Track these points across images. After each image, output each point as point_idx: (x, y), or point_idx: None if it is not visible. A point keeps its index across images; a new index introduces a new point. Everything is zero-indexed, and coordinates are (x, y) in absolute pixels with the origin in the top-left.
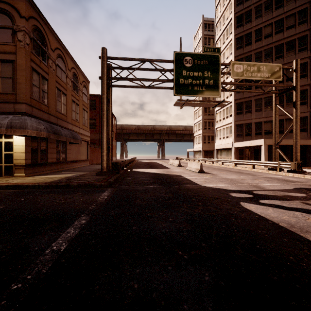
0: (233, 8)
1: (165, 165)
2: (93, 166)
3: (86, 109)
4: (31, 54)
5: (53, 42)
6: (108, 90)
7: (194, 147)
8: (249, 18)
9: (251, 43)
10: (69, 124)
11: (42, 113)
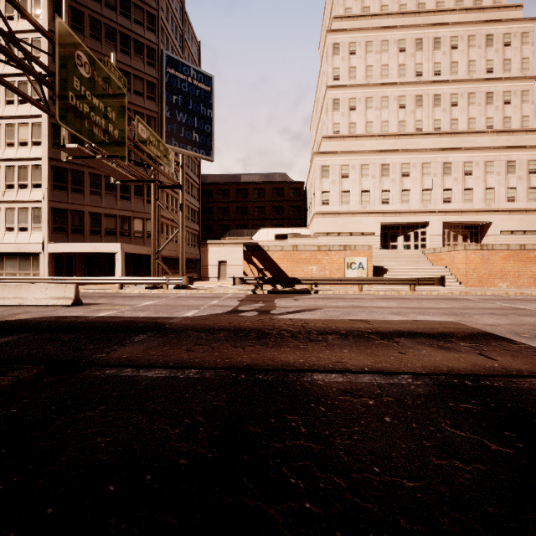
0: None
1: None
2: None
3: None
4: None
5: None
6: None
7: None
8: (80, 25)
9: None
10: None
11: None
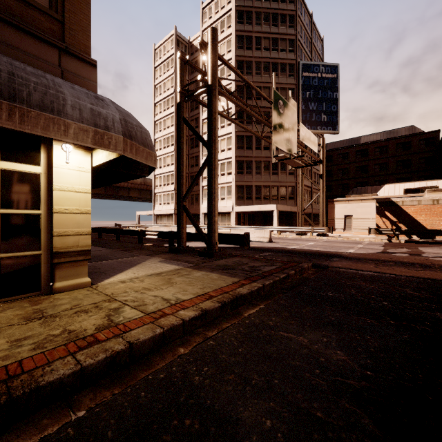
0: (234, 47)
1: None
2: None
3: None
4: None
5: None
6: (184, 101)
7: (156, 209)
8: (250, 70)
9: (252, 99)
10: None
11: None
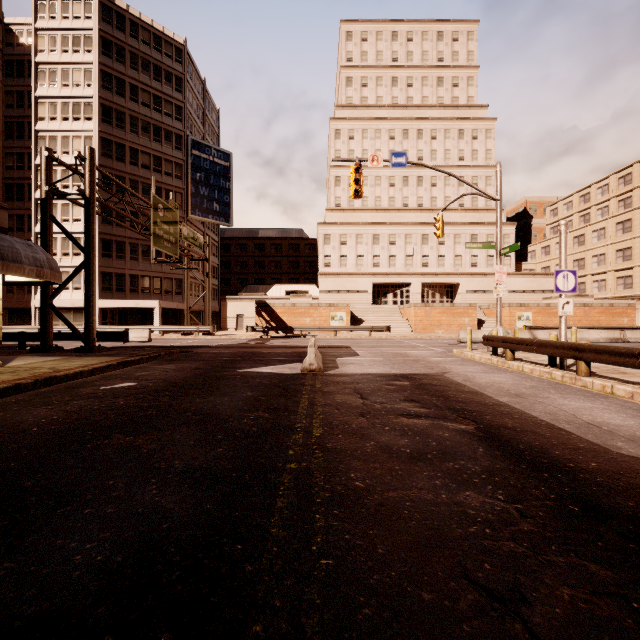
0: (97, 85)
1: None
2: None
3: None
4: None
5: None
6: (52, 198)
7: None
8: (122, 124)
9: (126, 162)
10: None
11: None
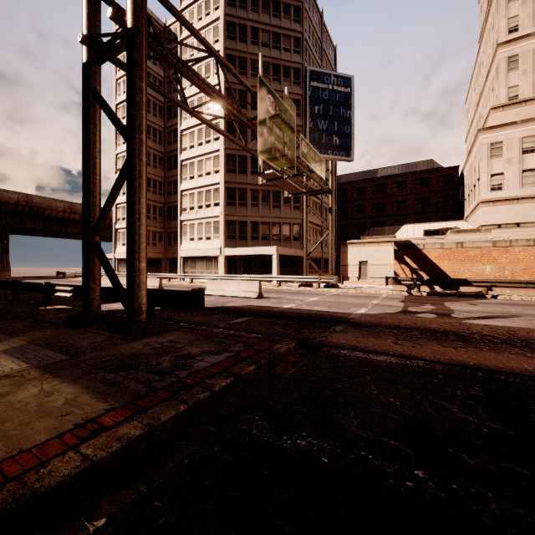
0: (223, 37)
1: None
2: None
3: None
4: None
5: None
6: (95, 61)
7: (118, 251)
8: (244, 70)
9: (247, 107)
10: None
11: None
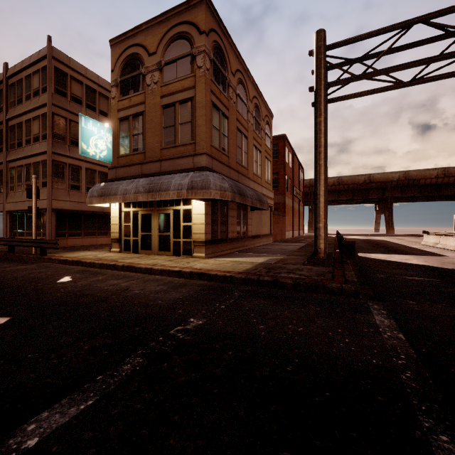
0: None
1: (422, 248)
2: (280, 244)
3: (269, 157)
4: (211, 83)
5: (233, 61)
6: None
7: None
8: None
9: None
10: (250, 181)
11: (222, 166)
